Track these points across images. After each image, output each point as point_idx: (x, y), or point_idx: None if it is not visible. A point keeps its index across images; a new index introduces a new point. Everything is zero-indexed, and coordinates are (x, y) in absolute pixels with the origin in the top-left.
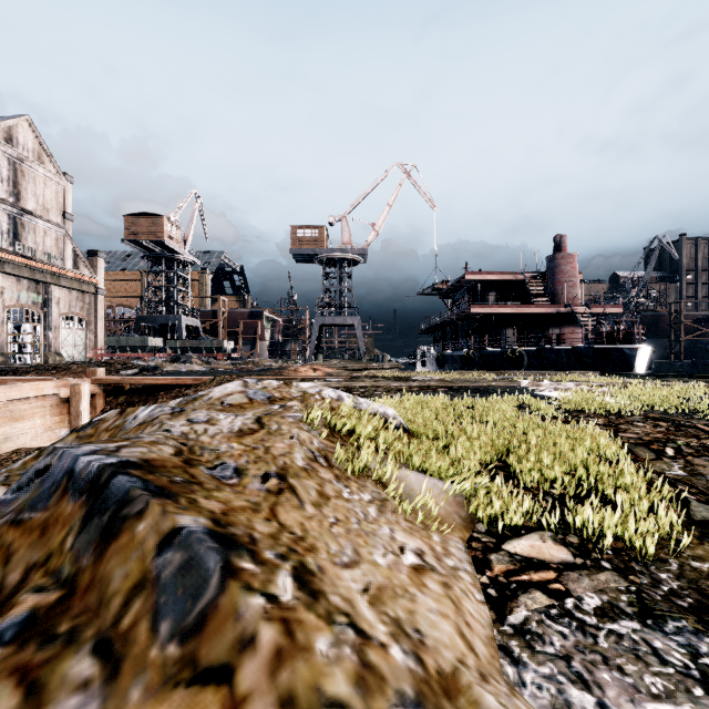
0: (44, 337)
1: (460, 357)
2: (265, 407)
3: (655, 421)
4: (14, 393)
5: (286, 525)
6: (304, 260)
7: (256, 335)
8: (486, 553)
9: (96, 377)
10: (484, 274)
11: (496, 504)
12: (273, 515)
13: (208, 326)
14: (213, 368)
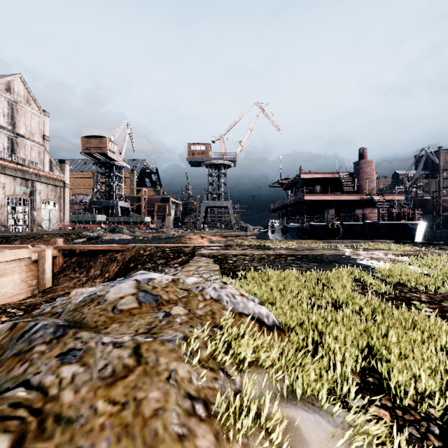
0: (31, 215)
1: (297, 228)
2: (151, 314)
3: None
4: None
5: None
6: (195, 165)
7: (165, 212)
8: None
9: (57, 245)
10: (313, 173)
11: None
12: None
13: (135, 207)
14: (136, 236)
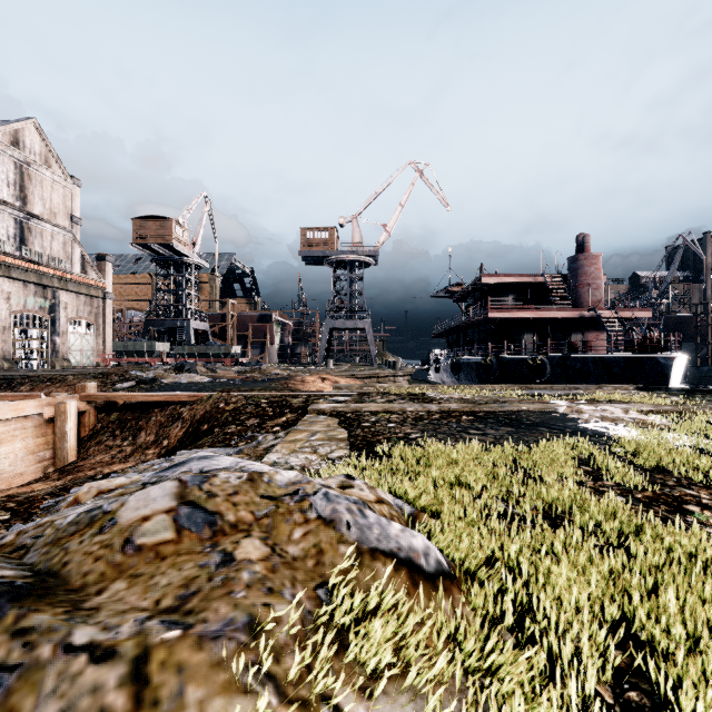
0: (52, 342)
1: (476, 364)
2: (196, 557)
3: None
4: None
5: None
6: (313, 263)
7: (265, 338)
8: None
9: (86, 393)
10: (502, 276)
11: None
12: None
13: (217, 329)
14: (217, 377)
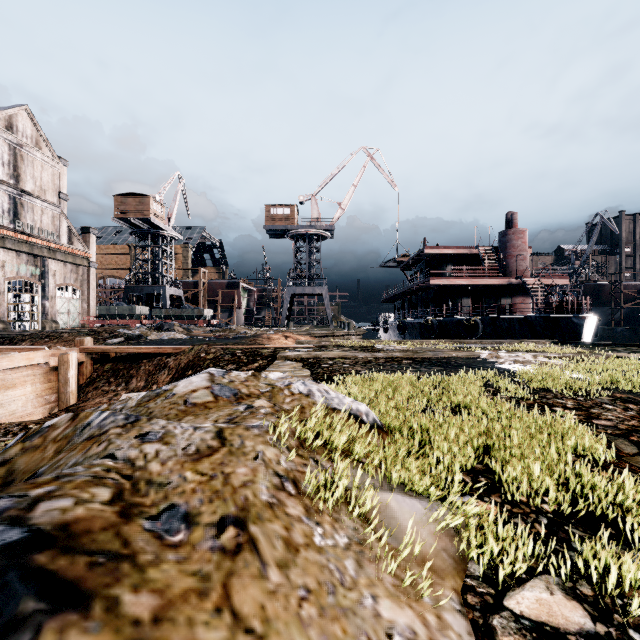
0: (42, 306)
1: (419, 324)
2: (230, 407)
3: (624, 403)
4: (6, 363)
5: (241, 615)
6: (276, 236)
7: (233, 303)
8: (487, 614)
9: (84, 346)
10: (441, 248)
11: (494, 546)
12: (225, 597)
13: (190, 295)
14: (193, 335)
